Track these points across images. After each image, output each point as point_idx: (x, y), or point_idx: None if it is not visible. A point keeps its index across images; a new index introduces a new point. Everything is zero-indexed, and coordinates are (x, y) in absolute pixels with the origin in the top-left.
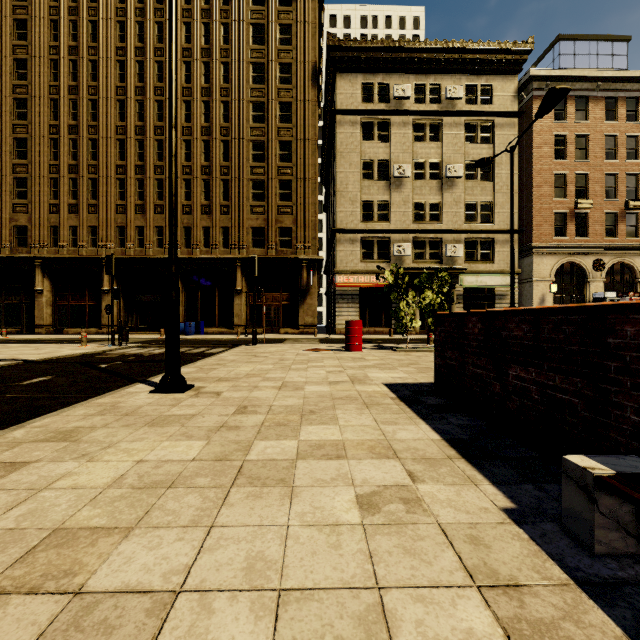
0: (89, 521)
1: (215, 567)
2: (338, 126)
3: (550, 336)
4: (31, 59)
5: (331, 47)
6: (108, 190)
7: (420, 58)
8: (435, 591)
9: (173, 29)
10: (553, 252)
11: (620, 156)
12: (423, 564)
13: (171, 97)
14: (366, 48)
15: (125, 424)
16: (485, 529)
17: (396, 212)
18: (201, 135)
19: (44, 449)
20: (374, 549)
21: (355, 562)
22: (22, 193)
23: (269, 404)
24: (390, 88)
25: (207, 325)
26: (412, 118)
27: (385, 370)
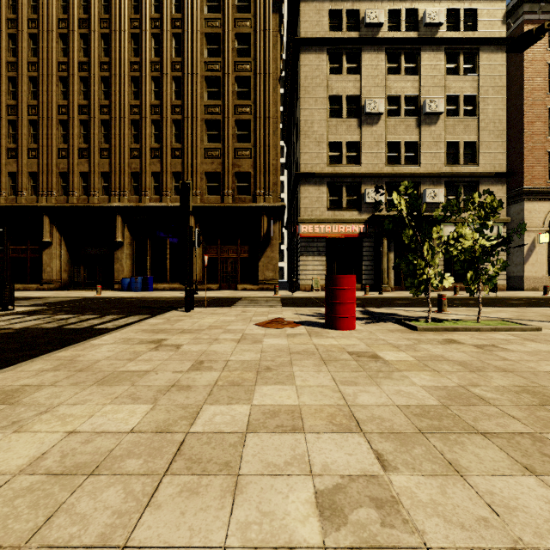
0: None
1: None
2: (302, 58)
3: None
4: None
5: None
6: (49, 132)
7: None
8: None
9: None
10: (547, 198)
11: None
12: None
13: None
14: None
15: None
16: None
17: (367, 153)
18: (151, 71)
19: None
20: None
21: None
22: None
23: None
24: (361, 14)
25: (158, 280)
26: (385, 48)
27: None
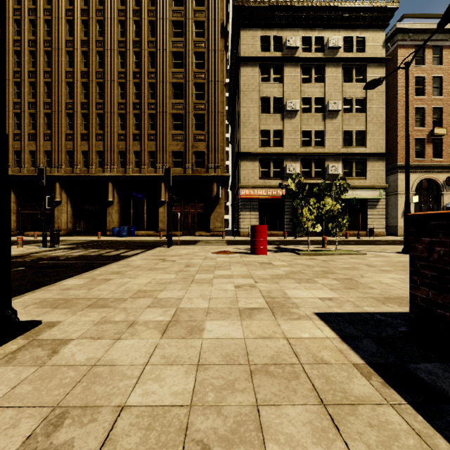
0: None
1: None
2: (241, 70)
3: None
4: None
5: (236, 7)
6: (59, 122)
7: (307, 15)
8: None
9: None
10: (414, 170)
11: None
12: None
13: None
14: (264, 7)
15: None
16: None
17: (288, 139)
18: (133, 78)
19: None
20: None
21: None
22: None
23: (120, 401)
24: (283, 40)
25: (138, 229)
26: (301, 64)
27: (303, 283)
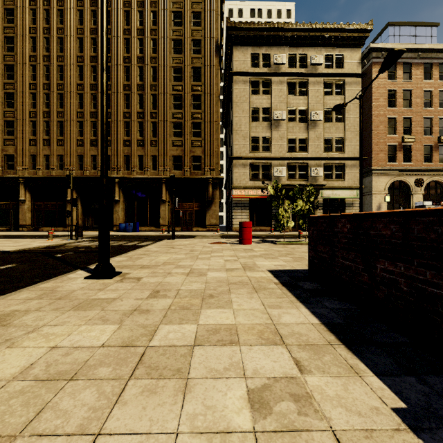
0: None
1: None
2: (234, 84)
3: (420, 235)
4: (17, 37)
5: (229, 28)
6: (71, 129)
7: (292, 35)
8: None
9: None
10: (387, 173)
11: (434, 105)
12: None
13: (102, 47)
14: (254, 28)
15: (55, 308)
16: (382, 439)
17: (275, 145)
18: (137, 90)
19: None
20: None
21: None
22: (10, 131)
23: (177, 288)
24: (271, 57)
25: (141, 225)
26: (286, 78)
27: (269, 259)
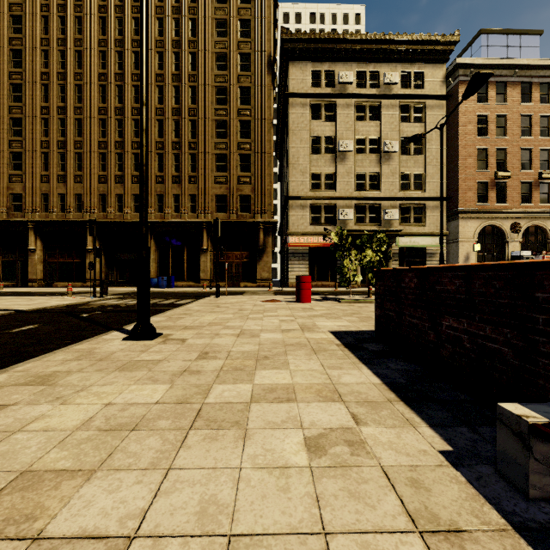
0: (55, 463)
1: (169, 511)
2: (290, 107)
3: (481, 290)
4: (25, 50)
5: (284, 39)
6: (92, 163)
7: (361, 49)
8: (379, 537)
9: (144, 18)
10: (476, 216)
11: (534, 133)
12: (367, 508)
13: (142, 78)
14: (315, 40)
15: (98, 369)
16: (425, 472)
17: (340, 182)
18: (172, 115)
19: (23, 392)
20: (321, 492)
21: (303, 506)
22: (17, 165)
23: (228, 350)
24: (335, 74)
25: (177, 279)
26: (354, 100)
27: (331, 319)
